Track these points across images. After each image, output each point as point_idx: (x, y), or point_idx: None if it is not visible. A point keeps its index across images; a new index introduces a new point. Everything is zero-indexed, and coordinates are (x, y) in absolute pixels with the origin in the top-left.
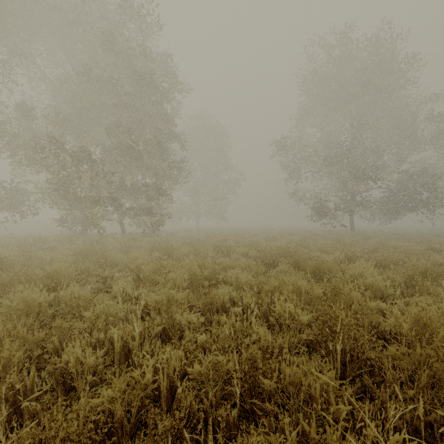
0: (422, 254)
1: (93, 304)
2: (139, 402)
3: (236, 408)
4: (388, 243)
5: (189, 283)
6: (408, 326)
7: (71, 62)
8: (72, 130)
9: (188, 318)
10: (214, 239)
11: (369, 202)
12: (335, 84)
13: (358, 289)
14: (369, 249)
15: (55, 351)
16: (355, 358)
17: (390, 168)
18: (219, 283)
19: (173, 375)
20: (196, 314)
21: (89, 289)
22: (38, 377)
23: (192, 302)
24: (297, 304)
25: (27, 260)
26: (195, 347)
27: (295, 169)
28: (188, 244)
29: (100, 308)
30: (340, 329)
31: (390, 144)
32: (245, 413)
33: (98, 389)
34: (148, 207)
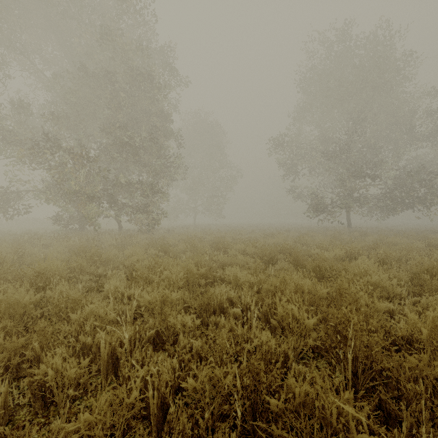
0: (423, 251)
1: (82, 305)
2: (124, 423)
3: (237, 434)
4: (387, 239)
5: (185, 281)
6: (426, 332)
7: (68, 58)
8: (69, 127)
9: (183, 321)
10: (211, 236)
11: (366, 199)
12: (332, 81)
13: (365, 289)
14: (369, 246)
15: (37, 358)
16: (368, 368)
17: (387, 165)
18: (216, 281)
19: (164, 390)
20: (192, 316)
21: (81, 288)
22: (17, 387)
23: (188, 302)
24: (299, 305)
25: (20, 257)
26: (190, 357)
27: (292, 166)
28: (185, 241)
29: (88, 309)
30: (350, 335)
31: (387, 141)
32: (247, 433)
33: (82, 403)
34: (145, 204)
